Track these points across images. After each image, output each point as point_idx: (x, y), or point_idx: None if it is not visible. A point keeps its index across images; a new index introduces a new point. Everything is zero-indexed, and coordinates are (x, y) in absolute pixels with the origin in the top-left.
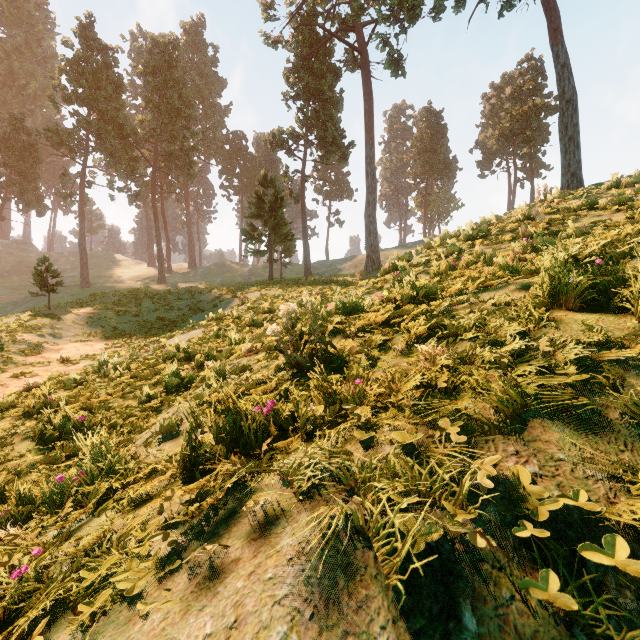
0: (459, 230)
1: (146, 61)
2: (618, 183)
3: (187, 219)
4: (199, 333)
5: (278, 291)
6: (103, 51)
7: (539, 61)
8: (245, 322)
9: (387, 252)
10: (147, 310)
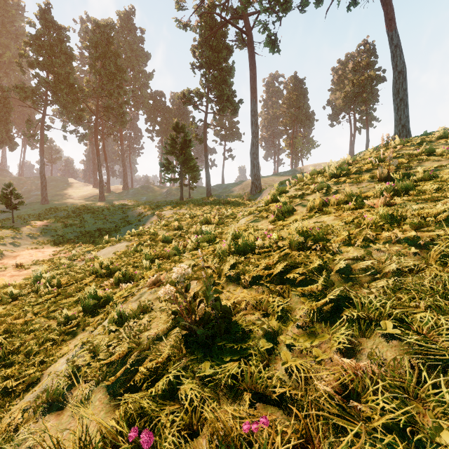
0: (323, 168)
1: (90, 38)
2: (446, 134)
3: (121, 154)
4: (123, 246)
5: (186, 210)
6: (58, 30)
7: (372, 45)
8: (159, 238)
9: (266, 179)
10: (88, 223)
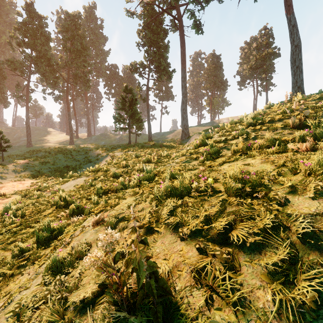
0: (240, 119)
1: (63, 24)
2: None
3: (86, 110)
4: (82, 180)
5: (133, 151)
6: (39, 18)
7: (270, 30)
8: (110, 174)
9: (192, 128)
10: (60, 161)
